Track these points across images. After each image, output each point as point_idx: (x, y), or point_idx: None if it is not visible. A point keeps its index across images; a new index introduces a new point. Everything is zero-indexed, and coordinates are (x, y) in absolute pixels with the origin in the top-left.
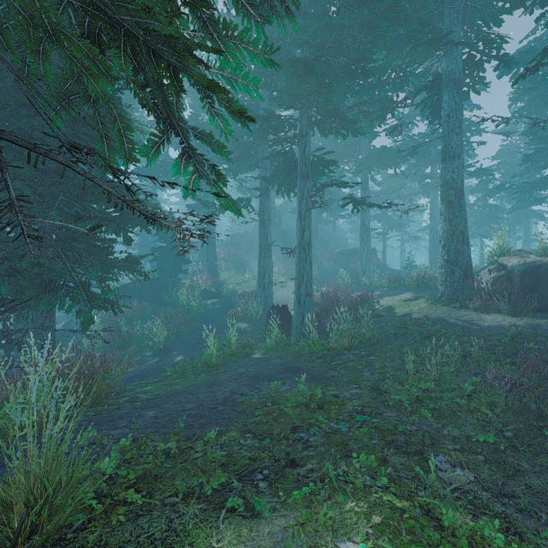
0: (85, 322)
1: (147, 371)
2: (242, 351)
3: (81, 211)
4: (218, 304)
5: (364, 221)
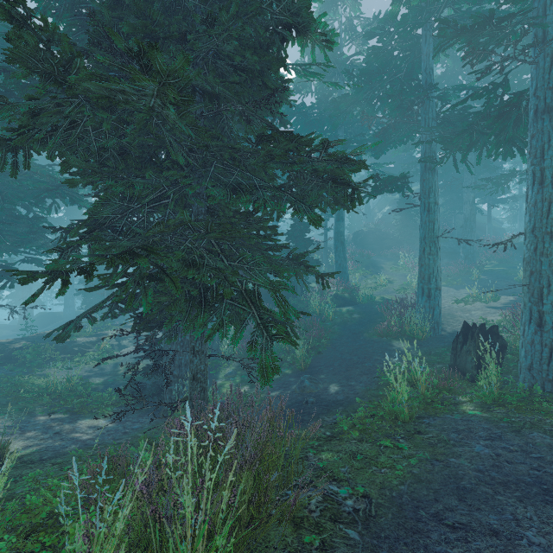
0: (262, 367)
1: (299, 403)
2: (437, 395)
3: (242, 182)
4: (356, 313)
5: None
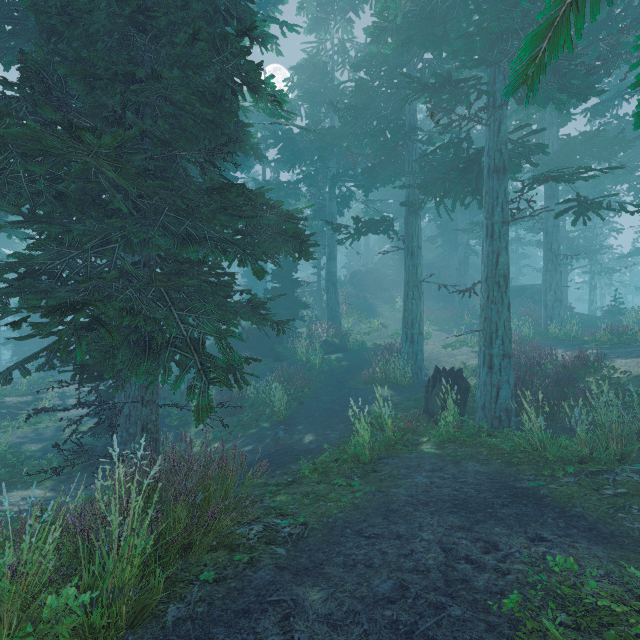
0: (199, 408)
1: (270, 455)
2: (402, 438)
3: (192, 231)
4: (345, 360)
5: (550, 245)
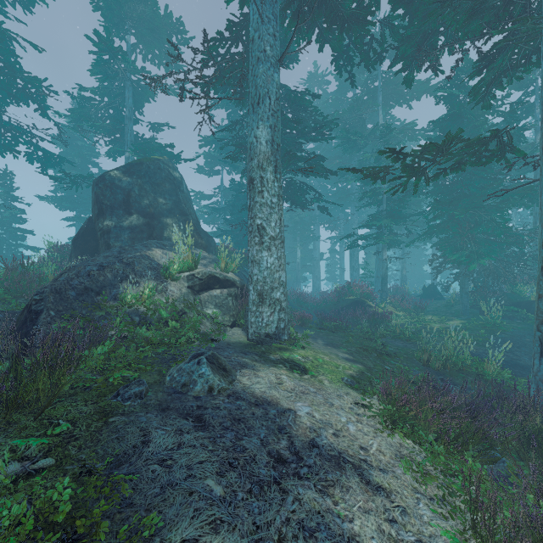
0: None
1: None
2: None
3: None
4: None
5: None
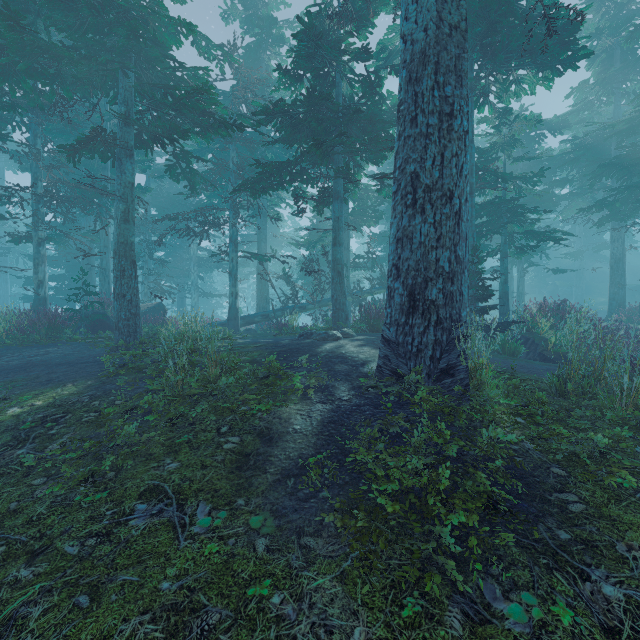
0: None
1: None
2: None
3: None
4: None
5: None
